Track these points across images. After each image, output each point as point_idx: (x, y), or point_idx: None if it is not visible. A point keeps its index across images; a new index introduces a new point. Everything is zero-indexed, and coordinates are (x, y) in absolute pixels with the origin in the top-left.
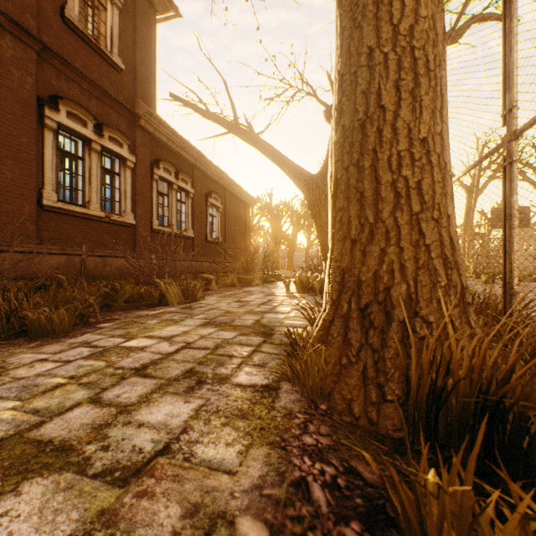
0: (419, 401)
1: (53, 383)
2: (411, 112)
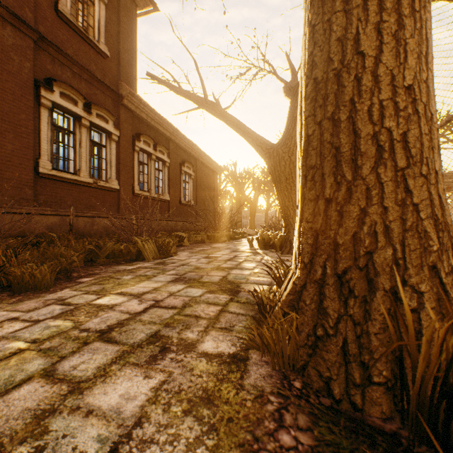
0: (421, 394)
1: (12, 349)
2: (394, 57)
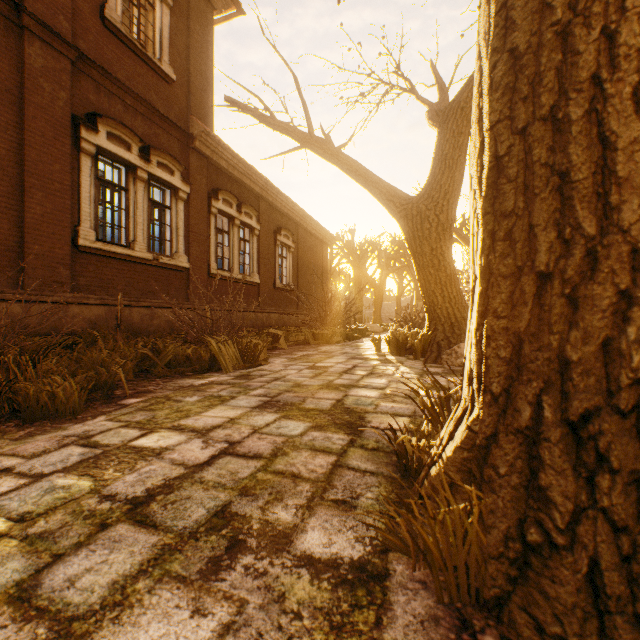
0: None
1: None
2: None
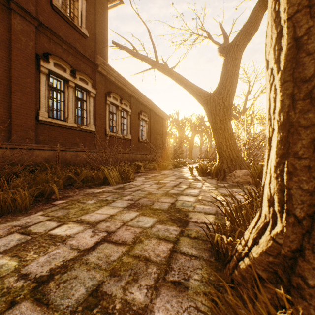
0: None
1: None
2: None
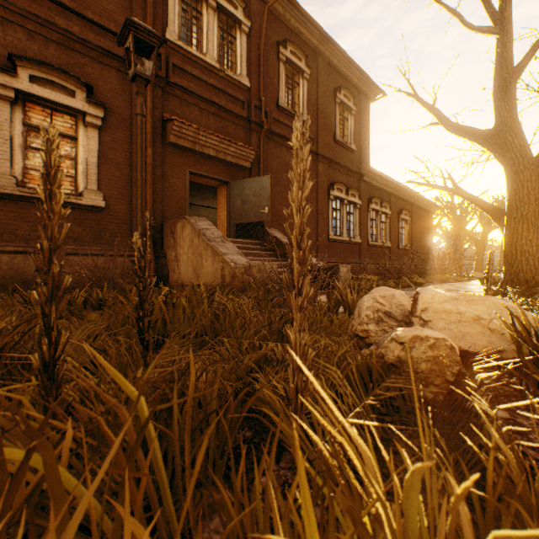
0: None
1: None
2: (526, 233)
